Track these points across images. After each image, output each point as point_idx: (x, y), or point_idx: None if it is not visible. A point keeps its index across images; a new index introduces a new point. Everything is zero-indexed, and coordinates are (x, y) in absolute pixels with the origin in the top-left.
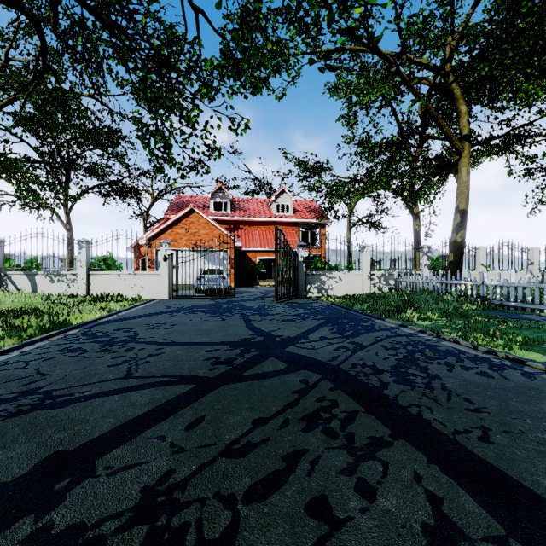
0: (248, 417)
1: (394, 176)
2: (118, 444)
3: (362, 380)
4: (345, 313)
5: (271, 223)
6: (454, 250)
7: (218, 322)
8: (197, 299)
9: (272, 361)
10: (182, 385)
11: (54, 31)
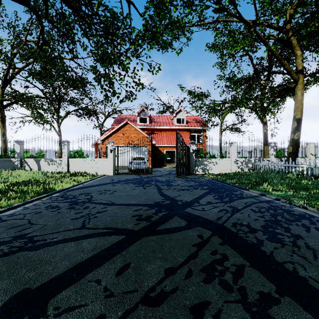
0: (161, 266)
1: (251, 98)
2: (67, 285)
3: (242, 236)
4: (222, 185)
5: (173, 130)
6: (292, 144)
7: (141, 190)
8: (129, 175)
9: (176, 219)
10: (116, 235)
11: (46, 17)
